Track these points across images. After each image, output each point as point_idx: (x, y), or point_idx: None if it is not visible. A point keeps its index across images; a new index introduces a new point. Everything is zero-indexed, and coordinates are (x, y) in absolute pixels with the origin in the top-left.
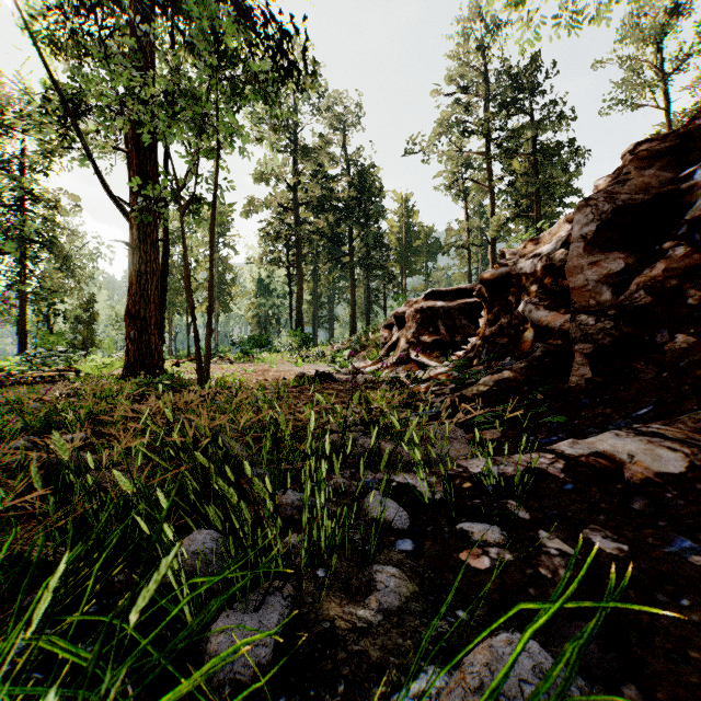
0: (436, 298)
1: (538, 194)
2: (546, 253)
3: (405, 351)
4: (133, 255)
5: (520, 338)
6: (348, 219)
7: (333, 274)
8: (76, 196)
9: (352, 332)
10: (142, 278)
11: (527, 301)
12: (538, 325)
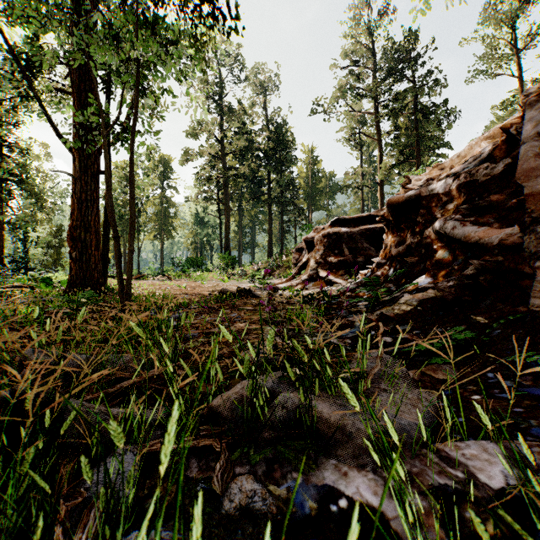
0: (341, 225)
1: (418, 145)
2: (463, 171)
3: (314, 269)
4: (75, 185)
5: (434, 257)
6: (266, 165)
7: (254, 209)
8: (45, 144)
9: (269, 255)
10: (83, 205)
11: (446, 219)
12: (456, 243)
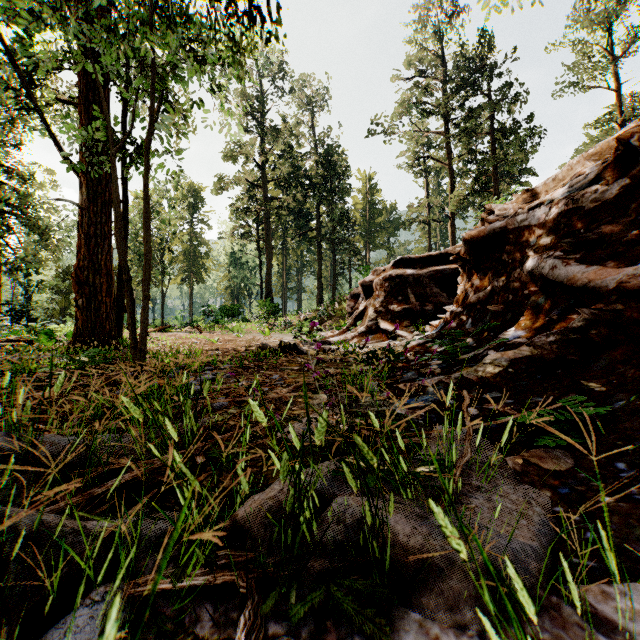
0: (405, 266)
1: (496, 171)
2: (562, 196)
3: (374, 320)
4: (81, 217)
5: (525, 305)
6: (315, 195)
7: (301, 248)
8: (50, 170)
9: (319, 302)
10: (91, 241)
11: (542, 256)
12: (555, 287)
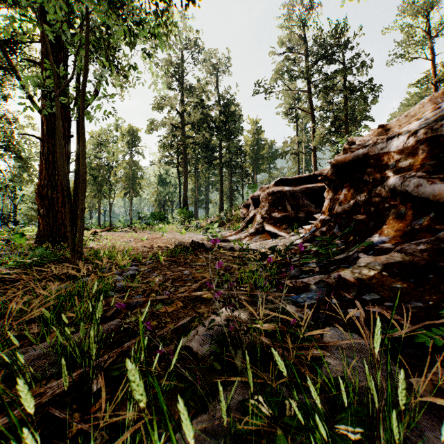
0: (284, 184)
1: (346, 117)
2: (420, 127)
3: (260, 224)
4: (43, 147)
5: (386, 215)
6: (218, 134)
7: (208, 172)
8: (30, 116)
9: (220, 210)
10: (50, 166)
11: (405, 176)
12: (414, 202)
